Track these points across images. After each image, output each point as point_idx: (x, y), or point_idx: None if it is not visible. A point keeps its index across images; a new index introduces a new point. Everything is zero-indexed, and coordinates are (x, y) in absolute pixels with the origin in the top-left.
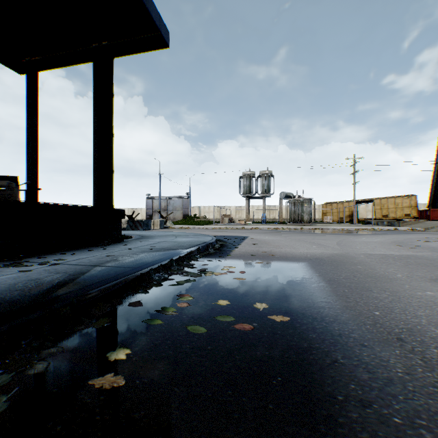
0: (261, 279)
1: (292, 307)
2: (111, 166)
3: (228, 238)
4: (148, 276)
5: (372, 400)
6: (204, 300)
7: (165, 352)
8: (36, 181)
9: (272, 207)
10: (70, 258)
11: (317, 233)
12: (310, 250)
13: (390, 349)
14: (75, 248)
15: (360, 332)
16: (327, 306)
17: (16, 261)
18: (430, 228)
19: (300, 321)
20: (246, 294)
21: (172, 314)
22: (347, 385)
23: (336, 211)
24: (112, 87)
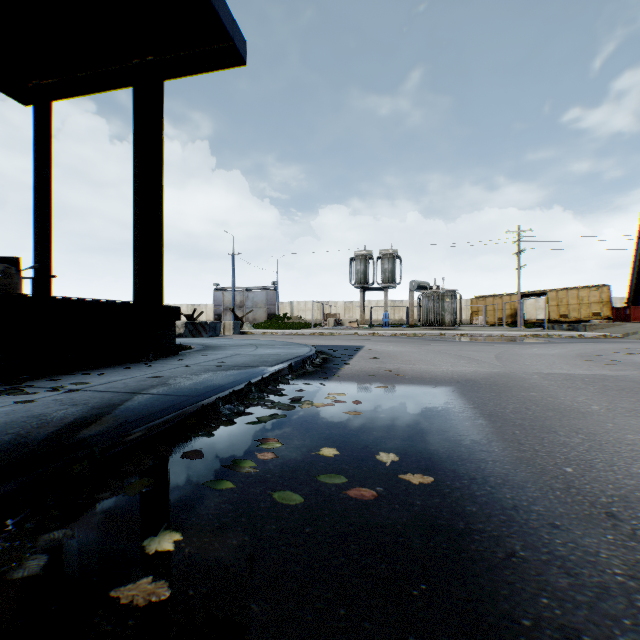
0: (386, 413)
1: (436, 460)
2: (160, 242)
3: (334, 349)
4: (214, 410)
5: (580, 627)
6: (300, 448)
7: (238, 538)
8: (48, 264)
9: (398, 303)
10: (97, 380)
11: (466, 341)
12: (457, 367)
13: (597, 532)
14: (105, 365)
15: (546, 503)
16: (490, 459)
17: (14, 386)
18: (631, 333)
19: (449, 483)
20: (364, 438)
21: (250, 471)
22: (535, 599)
23: (492, 309)
24: (161, 125)
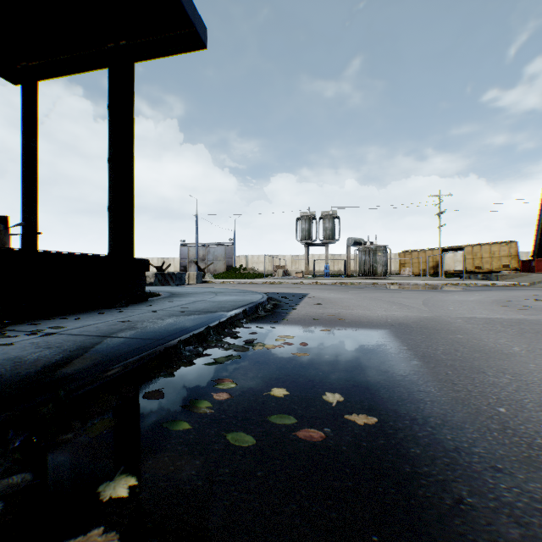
0: (330, 355)
1: (378, 400)
2: (132, 203)
3: (282, 296)
4: (176, 351)
5: None
6: (252, 388)
7: (191, 483)
8: (35, 222)
9: (337, 257)
10: (72, 325)
11: (395, 289)
12: (390, 312)
13: (539, 476)
14: (82, 311)
15: (485, 445)
16: (428, 399)
17: None
18: (536, 282)
19: (392, 423)
20: (311, 378)
21: (206, 412)
22: None
23: (417, 262)
24: (133, 101)
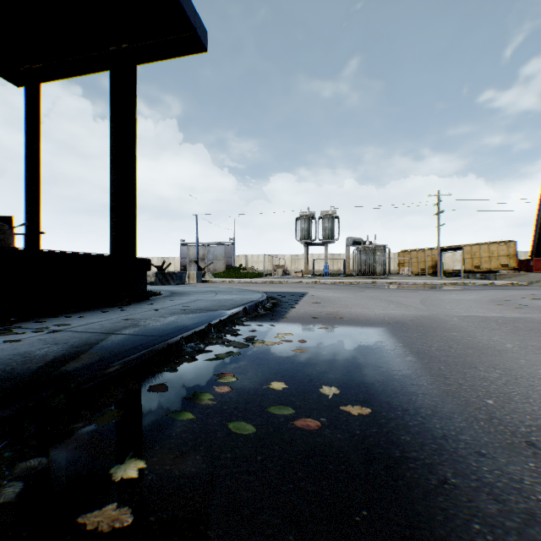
0: (328, 351)
1: (372, 393)
2: (134, 204)
3: (282, 295)
4: (178, 348)
5: None
6: (253, 382)
7: (196, 466)
8: (38, 222)
9: (337, 256)
10: (77, 322)
11: (394, 288)
12: (387, 310)
13: (520, 460)
14: (86, 309)
15: (472, 433)
16: (420, 392)
17: (5, 327)
18: (534, 282)
19: (385, 414)
20: (309, 373)
21: (208, 403)
22: (468, 525)
23: (416, 261)
24: (134, 103)
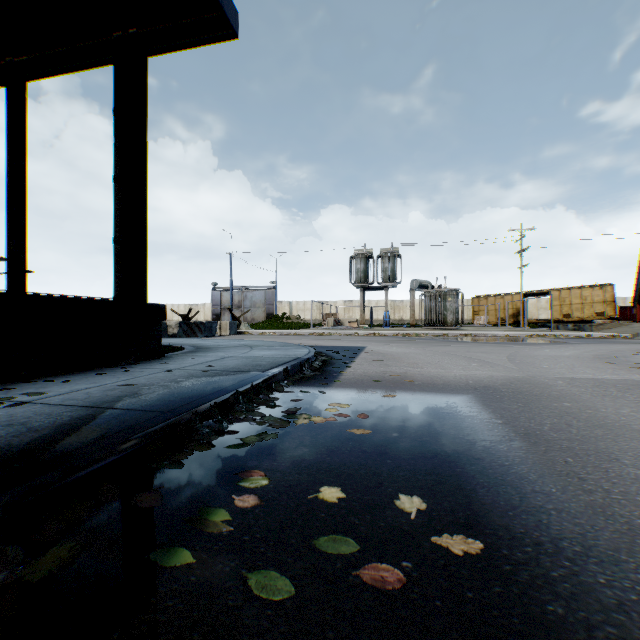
0: (400, 432)
1: (477, 507)
2: (144, 234)
3: (334, 350)
4: (189, 428)
5: None
6: (293, 487)
7: None
8: (23, 258)
9: (398, 303)
10: (56, 390)
11: (471, 341)
12: (469, 371)
13: None
14: (77, 370)
15: None
16: (550, 505)
17: None
18: None
19: (507, 552)
20: (376, 470)
21: (220, 530)
22: None
23: (493, 309)
24: (145, 105)
